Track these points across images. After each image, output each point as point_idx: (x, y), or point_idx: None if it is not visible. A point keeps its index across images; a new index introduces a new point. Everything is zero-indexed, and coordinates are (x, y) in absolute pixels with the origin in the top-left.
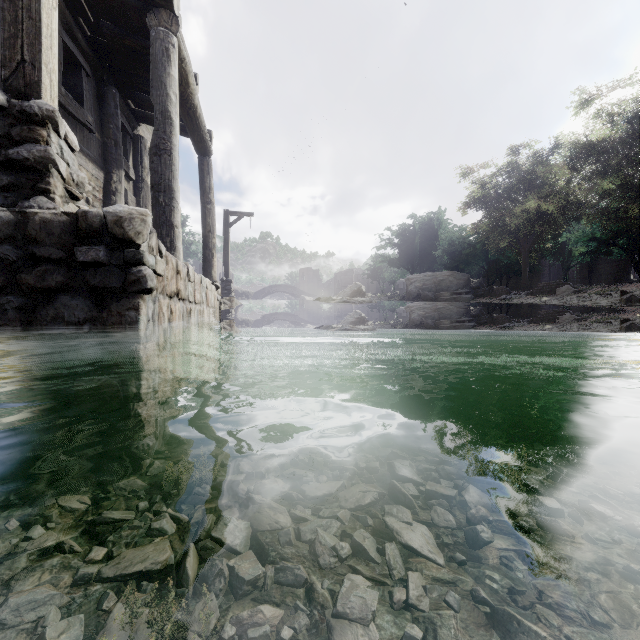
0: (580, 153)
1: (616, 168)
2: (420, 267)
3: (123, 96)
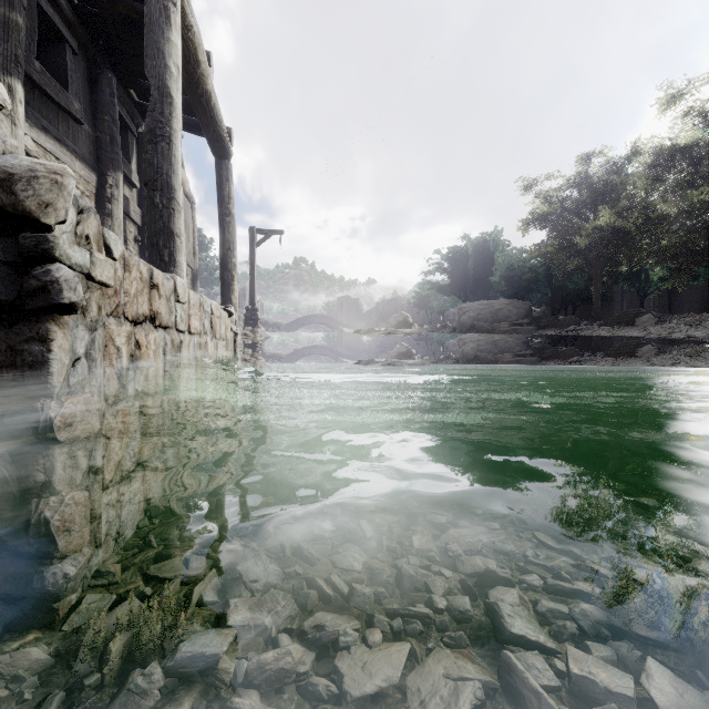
0: (665, 160)
1: (708, 176)
2: (474, 295)
3: (123, 85)
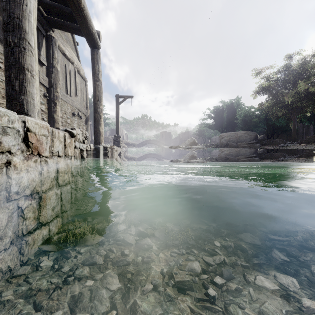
0: None
1: None
2: (226, 129)
3: None
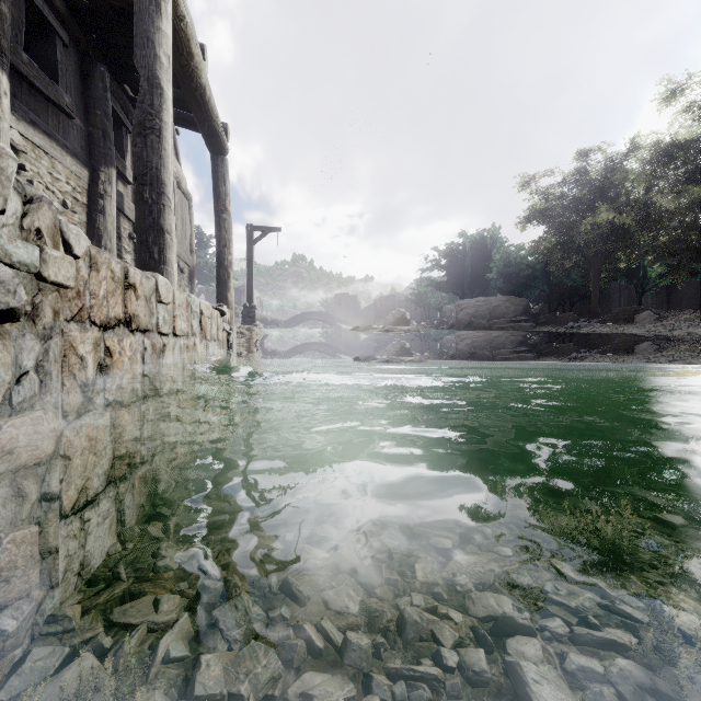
0: (664, 156)
1: None
2: (471, 291)
3: (117, 79)
